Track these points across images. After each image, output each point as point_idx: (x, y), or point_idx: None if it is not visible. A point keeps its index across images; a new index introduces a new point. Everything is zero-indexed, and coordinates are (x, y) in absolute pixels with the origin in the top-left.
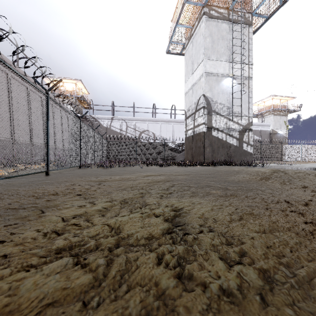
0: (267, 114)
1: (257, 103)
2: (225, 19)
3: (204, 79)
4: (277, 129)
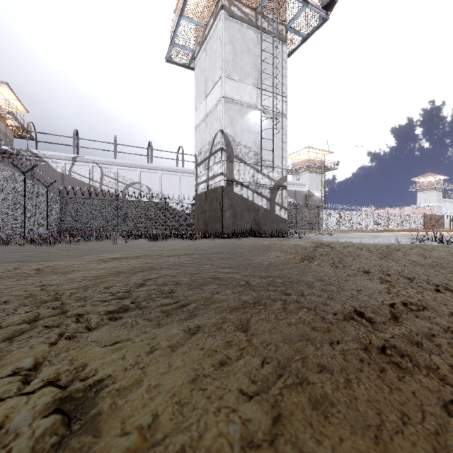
0: (303, 170)
1: (292, 156)
2: (252, 25)
3: (222, 106)
4: (313, 190)
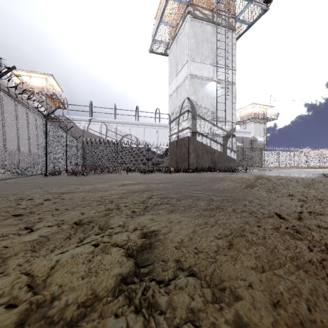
0: (249, 121)
1: (240, 111)
2: (209, 22)
3: (188, 81)
4: (257, 136)
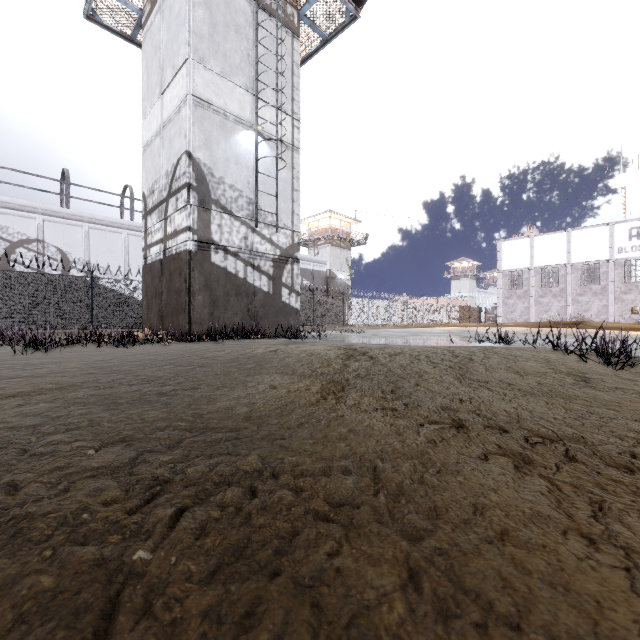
0: (323, 242)
1: (308, 221)
2: None
3: (189, 111)
4: (336, 270)
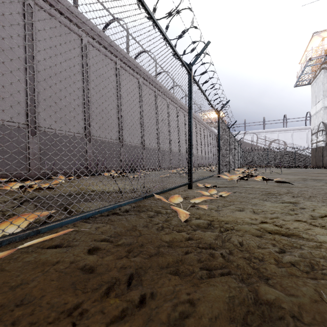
0: None
1: None
2: None
3: (322, 111)
4: None
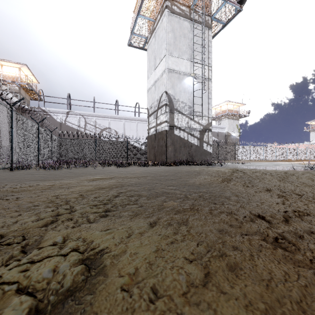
0: (223, 117)
1: (215, 107)
2: (187, 18)
3: (166, 75)
4: (231, 131)
